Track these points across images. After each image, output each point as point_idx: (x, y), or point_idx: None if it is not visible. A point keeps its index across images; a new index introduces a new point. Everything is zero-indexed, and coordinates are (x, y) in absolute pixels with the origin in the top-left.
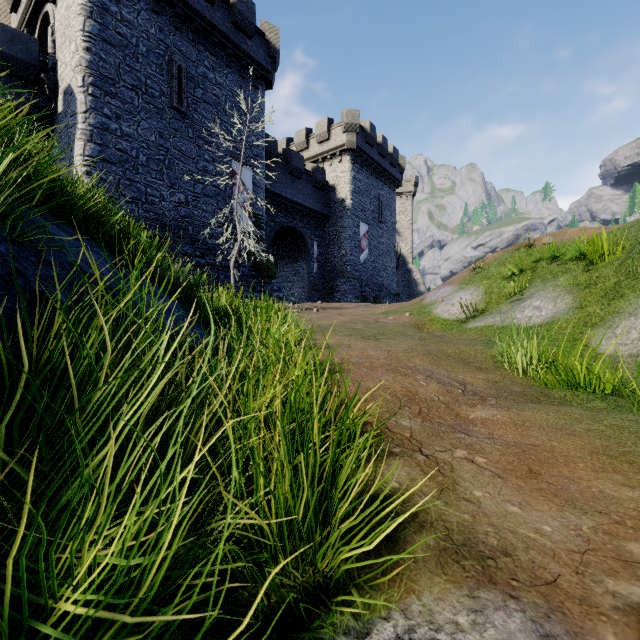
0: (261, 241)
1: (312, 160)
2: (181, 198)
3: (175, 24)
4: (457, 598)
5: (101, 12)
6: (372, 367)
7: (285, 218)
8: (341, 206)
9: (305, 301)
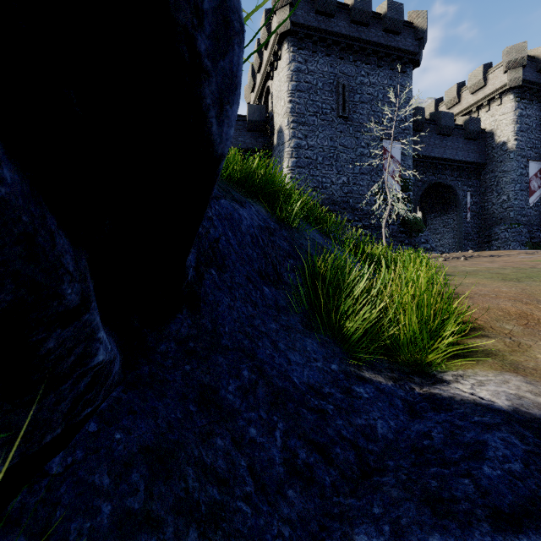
0: (408, 201)
1: (464, 112)
2: (344, 180)
3: (340, 56)
4: (492, 372)
5: (297, 74)
6: (496, 297)
7: (433, 176)
8: (501, 150)
9: (455, 251)
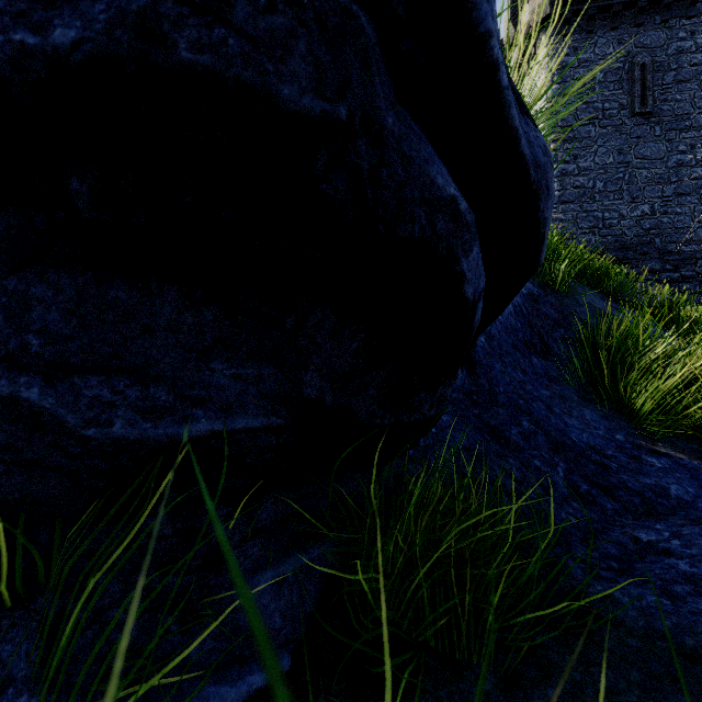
0: None
1: None
2: (644, 210)
3: (636, 23)
4: None
5: (560, 72)
6: None
7: None
8: None
9: None
